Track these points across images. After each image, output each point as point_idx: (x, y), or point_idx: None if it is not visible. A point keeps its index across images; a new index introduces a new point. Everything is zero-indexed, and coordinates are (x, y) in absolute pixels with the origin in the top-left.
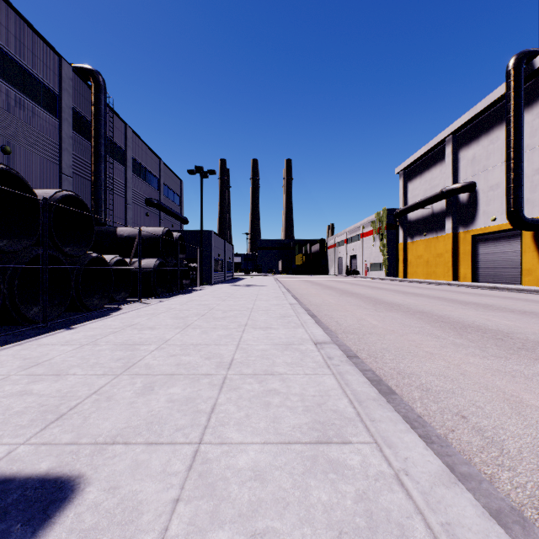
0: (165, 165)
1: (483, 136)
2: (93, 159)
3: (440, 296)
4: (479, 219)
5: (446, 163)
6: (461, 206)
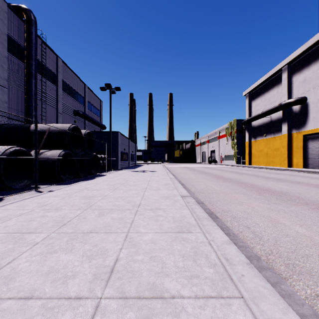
0: (89, 89)
1: (313, 63)
2: (25, 75)
3: (301, 181)
4: (309, 123)
5: (283, 85)
6: (294, 115)
